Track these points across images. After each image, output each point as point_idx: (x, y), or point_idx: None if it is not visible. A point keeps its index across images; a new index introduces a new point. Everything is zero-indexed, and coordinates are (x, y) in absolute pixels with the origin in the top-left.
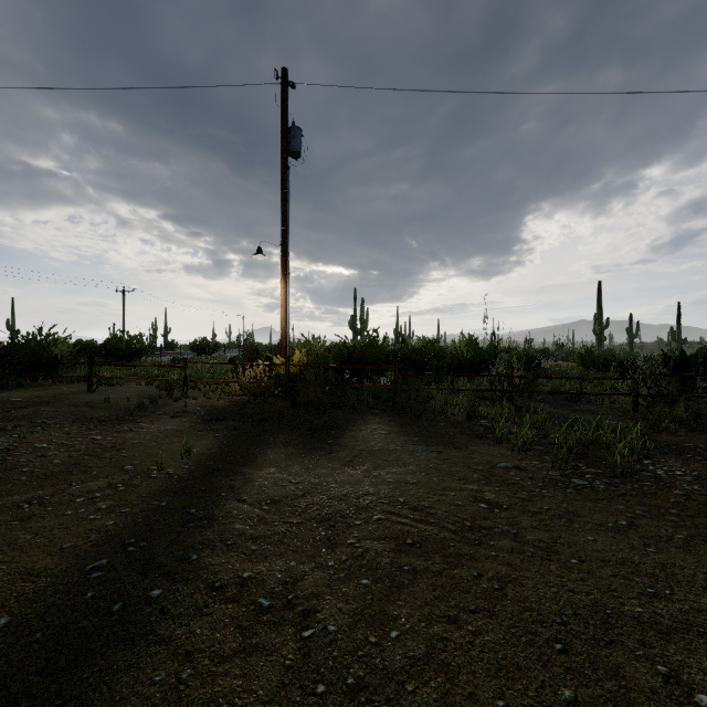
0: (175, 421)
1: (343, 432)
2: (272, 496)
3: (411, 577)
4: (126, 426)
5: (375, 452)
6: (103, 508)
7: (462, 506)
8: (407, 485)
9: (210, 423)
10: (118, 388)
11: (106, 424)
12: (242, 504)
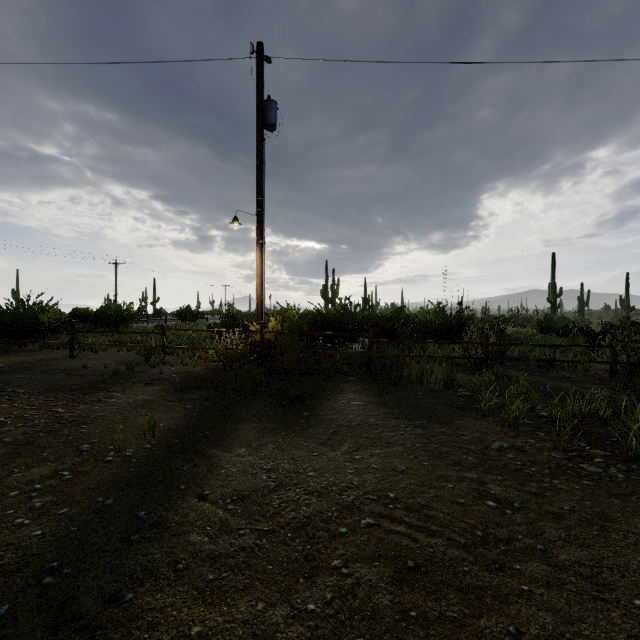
0: (147, 390)
1: (318, 403)
2: (239, 490)
3: (423, 633)
4: (96, 396)
5: (354, 427)
6: (36, 507)
7: (466, 505)
8: (395, 473)
9: (182, 392)
10: (101, 354)
11: (76, 393)
12: (203, 502)
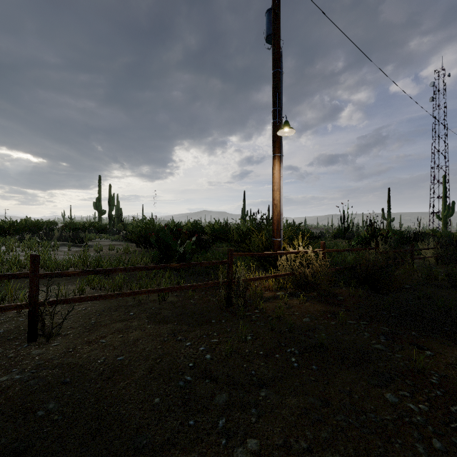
0: None
1: None
2: None
3: None
4: None
5: None
6: None
7: None
8: None
9: None
10: None
11: None
12: None
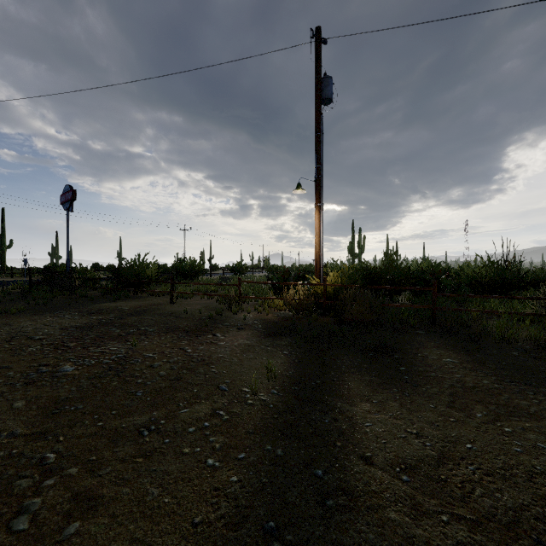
0: (242, 334)
1: (407, 357)
2: (402, 457)
3: None
4: (206, 338)
5: (471, 390)
6: (217, 448)
7: None
8: None
9: (272, 338)
10: (189, 300)
11: (190, 334)
12: (373, 467)
